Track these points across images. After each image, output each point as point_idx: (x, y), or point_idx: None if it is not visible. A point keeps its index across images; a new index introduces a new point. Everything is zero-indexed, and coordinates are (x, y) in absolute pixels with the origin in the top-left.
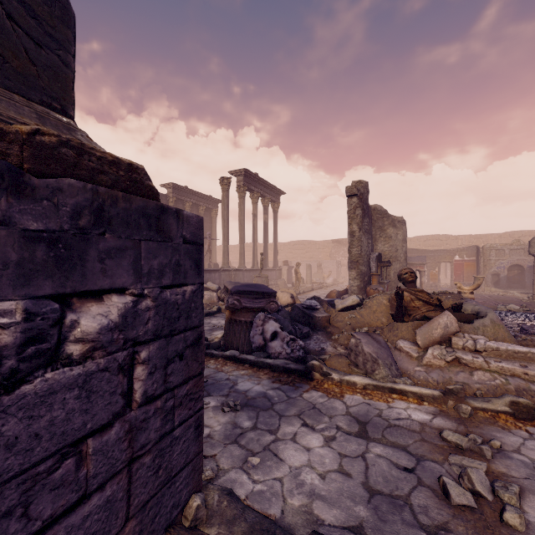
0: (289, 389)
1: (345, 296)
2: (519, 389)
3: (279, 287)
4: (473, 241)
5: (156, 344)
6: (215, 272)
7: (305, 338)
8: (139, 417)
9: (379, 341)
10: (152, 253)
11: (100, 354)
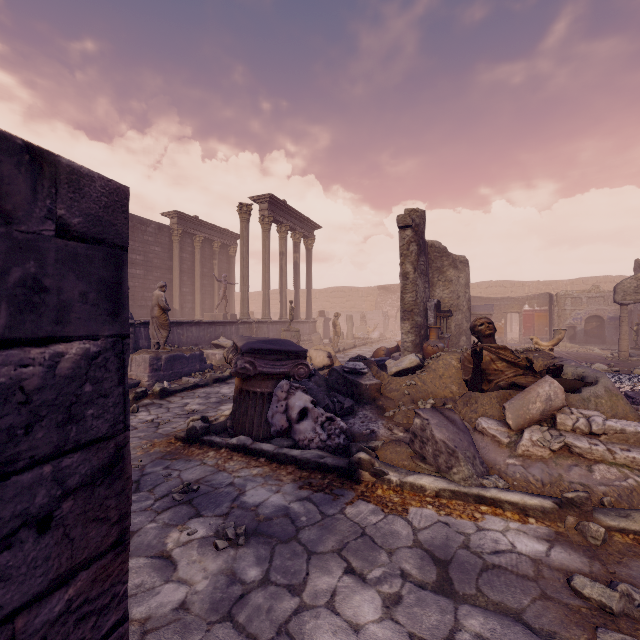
0: (324, 499)
1: (395, 354)
2: None
3: (313, 344)
4: (542, 288)
5: None
6: (231, 325)
7: (347, 414)
8: None
9: (455, 421)
10: None
11: None
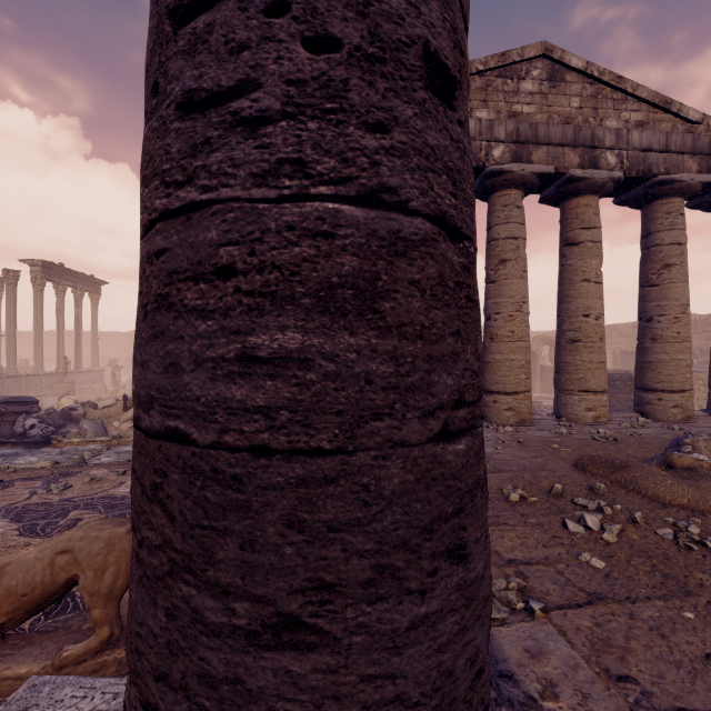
0: (34, 449)
1: None
2: None
3: (96, 392)
4: None
5: None
6: None
7: (63, 427)
8: None
9: (98, 422)
10: None
11: None
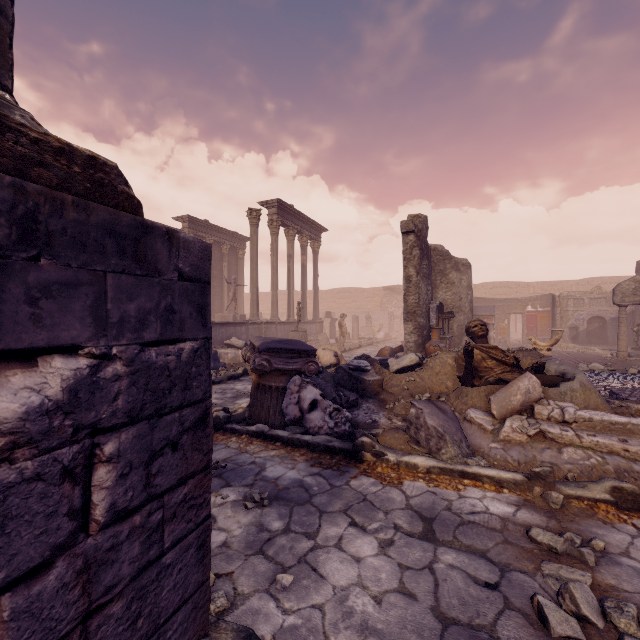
0: (333, 474)
1: (400, 354)
2: (619, 471)
3: (320, 344)
4: (547, 288)
5: (133, 430)
6: (241, 326)
7: (352, 407)
8: (102, 544)
9: (446, 411)
10: (127, 293)
11: (28, 452)
